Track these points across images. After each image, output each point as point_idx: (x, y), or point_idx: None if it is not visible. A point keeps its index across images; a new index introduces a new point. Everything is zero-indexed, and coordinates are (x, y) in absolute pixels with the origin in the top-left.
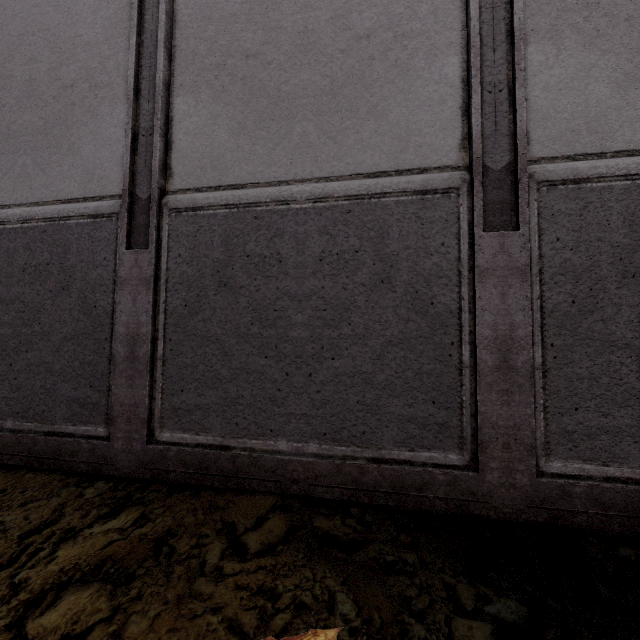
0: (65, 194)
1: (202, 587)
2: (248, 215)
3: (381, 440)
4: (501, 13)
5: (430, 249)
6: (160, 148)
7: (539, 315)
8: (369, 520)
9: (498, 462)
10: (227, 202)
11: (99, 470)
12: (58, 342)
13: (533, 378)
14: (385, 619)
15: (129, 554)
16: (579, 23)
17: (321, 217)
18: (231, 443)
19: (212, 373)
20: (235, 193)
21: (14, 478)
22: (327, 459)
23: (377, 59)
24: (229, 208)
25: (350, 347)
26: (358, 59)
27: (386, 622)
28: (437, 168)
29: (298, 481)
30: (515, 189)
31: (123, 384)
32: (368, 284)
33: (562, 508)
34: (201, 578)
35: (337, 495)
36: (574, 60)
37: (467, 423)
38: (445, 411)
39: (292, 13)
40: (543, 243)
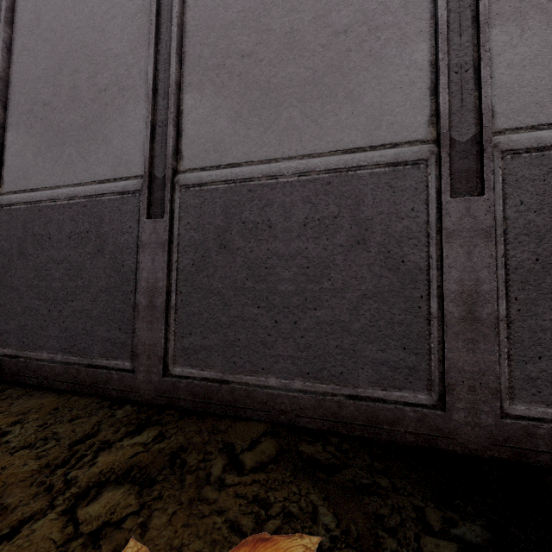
0: (100, 176)
1: (208, 493)
2: (243, 189)
3: (357, 380)
4: (467, 1)
5: (401, 214)
6: (173, 136)
7: (503, 272)
8: (346, 448)
9: (464, 403)
10: (226, 178)
11: (126, 396)
12: (95, 293)
13: (497, 328)
14: (361, 531)
15: (151, 463)
16: (543, 4)
17: (305, 188)
18: (230, 378)
19: (214, 320)
20: (233, 171)
21: (63, 400)
22: (310, 394)
23: (353, 50)
24: (228, 183)
25: (330, 299)
26: (337, 52)
27: (362, 534)
28: (407, 142)
29: (285, 412)
30: (480, 158)
31: (144, 328)
32: (345, 245)
33: (526, 447)
34: (207, 486)
35: (319, 425)
36: (538, 38)
37: (435, 367)
38: (415, 356)
39: (280, 17)
40: (507, 206)
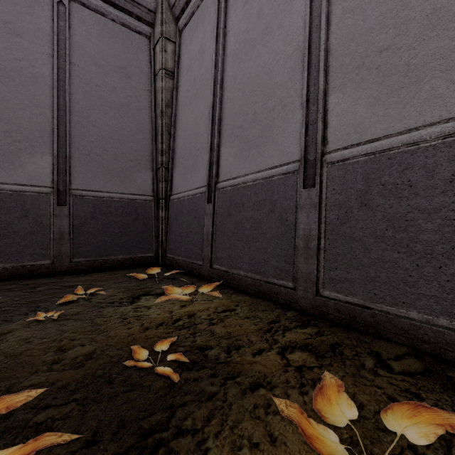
0: (271, 165)
1: (366, 374)
2: (382, 158)
3: None
4: None
5: None
6: (321, 129)
7: None
8: None
9: None
10: (366, 152)
11: (290, 304)
12: (269, 238)
13: None
14: None
15: (318, 346)
16: None
17: (450, 149)
18: (370, 305)
19: (356, 260)
20: (372, 145)
21: (254, 299)
22: None
23: None
24: (368, 156)
25: None
26: None
27: None
28: None
29: (428, 342)
30: None
31: (302, 261)
32: None
33: None
34: (364, 370)
35: None
36: None
37: None
38: None
39: (420, 4)
40: None
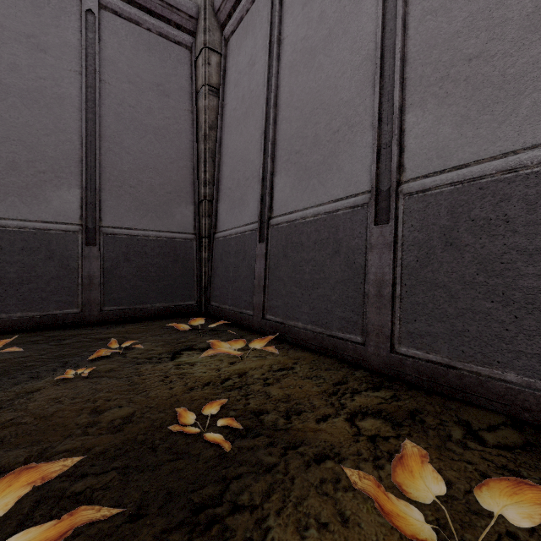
0: (335, 196)
1: (453, 446)
2: (472, 188)
3: None
4: None
5: None
6: (396, 154)
7: None
8: None
9: None
10: (452, 181)
11: (359, 363)
12: (333, 284)
13: None
14: None
15: (394, 412)
16: None
17: None
18: (457, 365)
19: (439, 310)
20: (459, 172)
21: (315, 356)
22: None
23: None
24: (454, 185)
25: None
26: None
27: None
28: None
29: (530, 410)
30: None
31: (373, 312)
32: None
33: None
34: (450, 442)
35: None
36: None
37: None
38: None
39: (519, 2)
40: None
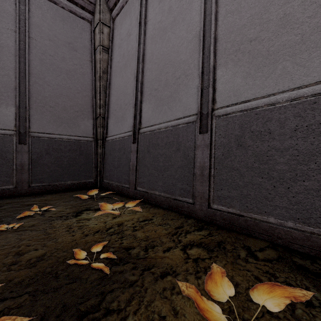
0: (177, 116)
1: (240, 262)
2: (252, 113)
3: None
4: None
5: None
6: (211, 93)
7: None
8: None
9: None
10: (241, 109)
11: (190, 214)
12: (176, 168)
13: None
14: None
15: (209, 243)
16: None
17: (295, 108)
18: (244, 214)
19: (235, 183)
20: (245, 105)
21: (166, 211)
22: (300, 231)
23: None
24: (242, 112)
25: (316, 175)
26: None
27: None
28: None
29: (281, 238)
30: None
31: (198, 184)
32: None
33: None
34: (239, 259)
35: (307, 251)
36: None
37: None
38: None
39: (276, 10)
40: None
